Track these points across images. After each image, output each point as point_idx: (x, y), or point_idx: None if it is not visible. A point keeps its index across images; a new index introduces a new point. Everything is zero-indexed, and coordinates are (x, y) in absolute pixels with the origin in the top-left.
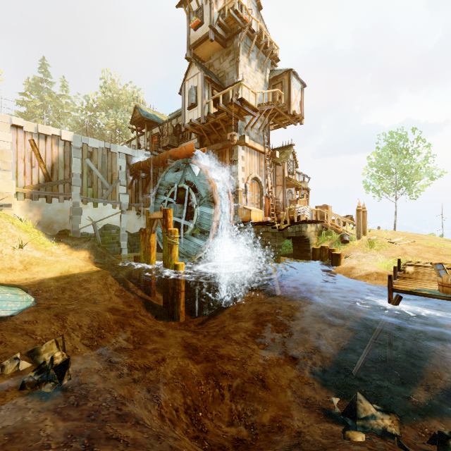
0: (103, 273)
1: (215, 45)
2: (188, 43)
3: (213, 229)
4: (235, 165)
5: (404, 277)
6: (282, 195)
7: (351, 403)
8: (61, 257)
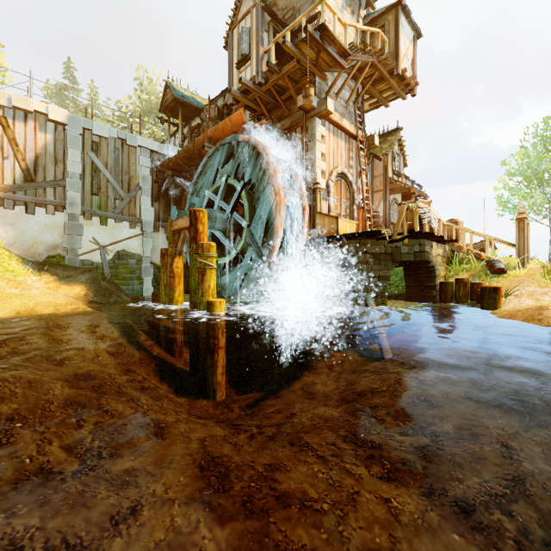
0: (93, 316)
1: None
2: None
3: (275, 243)
4: (311, 150)
5: None
6: (383, 206)
7: None
8: (32, 290)
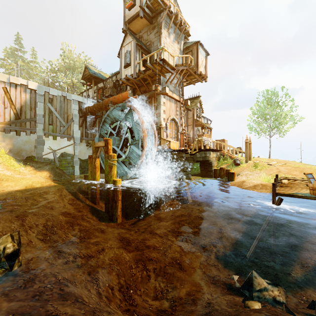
0: (59, 187)
1: (144, 21)
2: (124, 19)
3: (143, 154)
4: (159, 109)
5: (282, 186)
6: (192, 132)
7: (248, 279)
8: (27, 175)
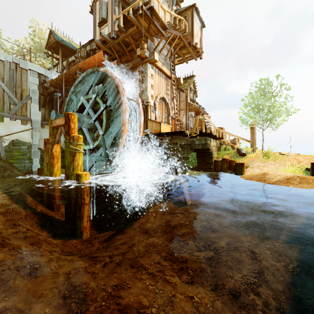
0: None
1: None
2: None
3: (122, 137)
4: (145, 82)
5: None
6: (185, 118)
7: None
8: None
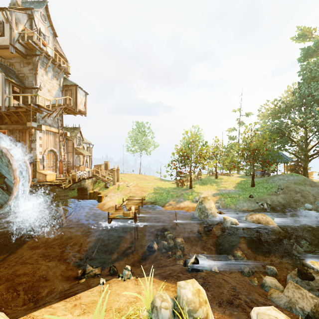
0: None
1: (16, 54)
2: None
3: (14, 192)
4: (34, 143)
5: (118, 209)
6: (72, 159)
7: (85, 269)
8: None
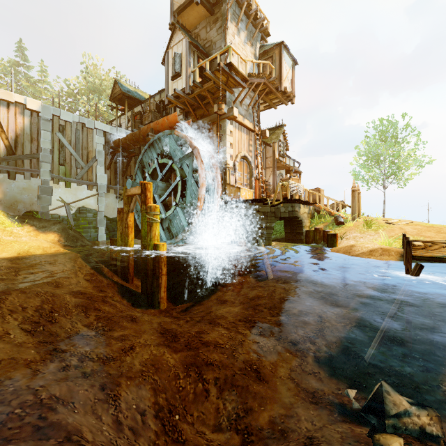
0: (71, 256)
1: (202, 11)
2: (172, 8)
3: (199, 206)
4: (223, 141)
5: (418, 248)
6: (272, 178)
7: (375, 396)
8: (22, 238)
